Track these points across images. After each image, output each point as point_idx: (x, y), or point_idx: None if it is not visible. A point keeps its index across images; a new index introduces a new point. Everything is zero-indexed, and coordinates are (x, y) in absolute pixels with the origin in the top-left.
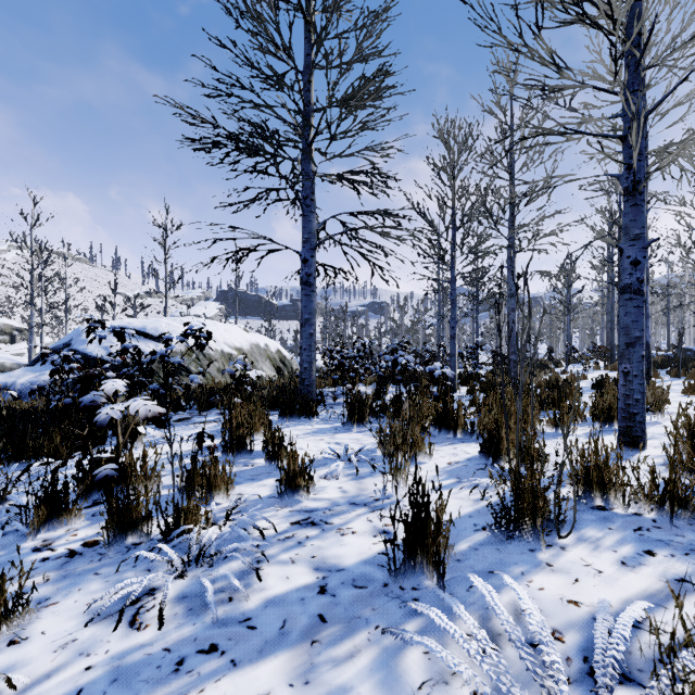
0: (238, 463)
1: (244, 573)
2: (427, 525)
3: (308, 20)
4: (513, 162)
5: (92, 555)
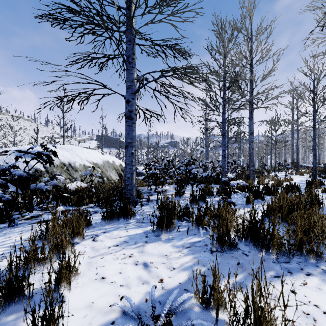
0: None
1: None
2: None
3: None
4: (252, 58)
5: None
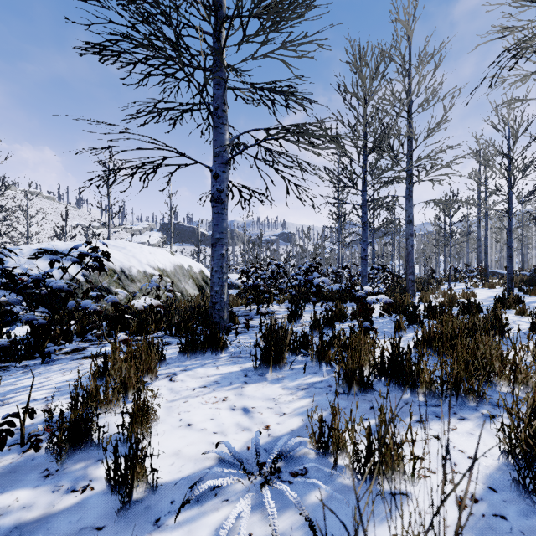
0: (64, 477)
1: None
2: None
3: None
4: (410, 102)
5: None
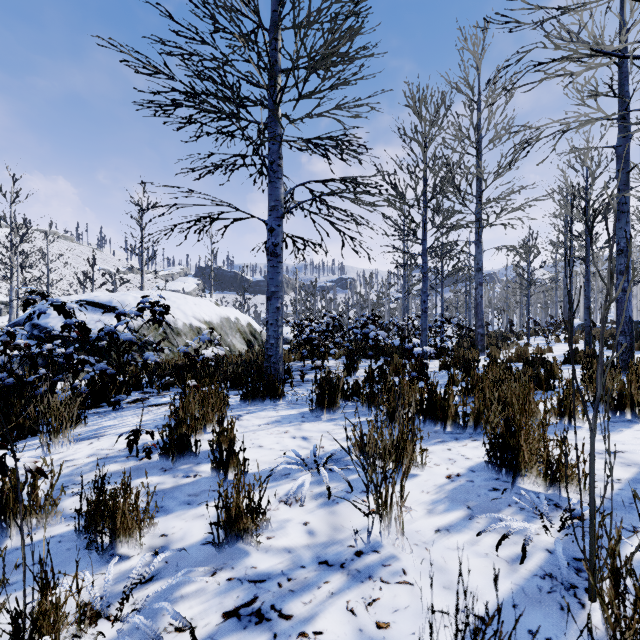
0: (178, 471)
1: None
2: None
3: None
4: (480, 138)
5: None
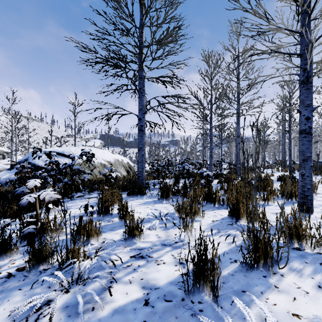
0: (105, 220)
1: (102, 290)
2: (206, 264)
3: (141, 2)
4: (239, 73)
5: (20, 276)
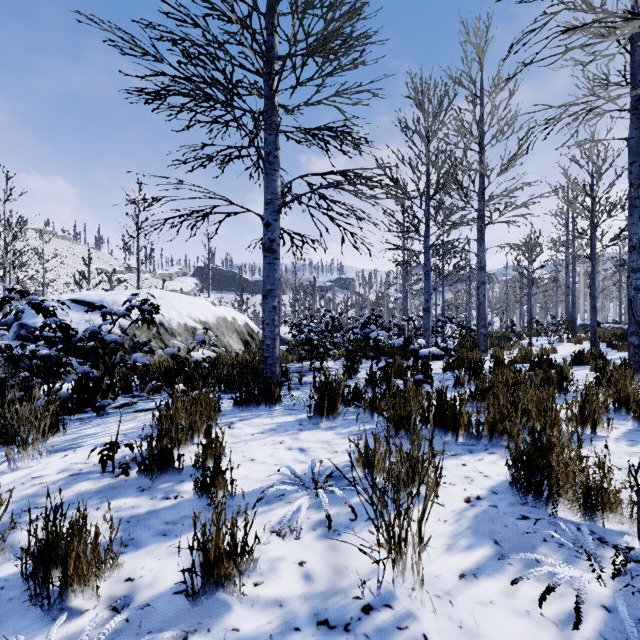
0: (157, 491)
1: None
2: None
3: None
4: (482, 133)
5: None
